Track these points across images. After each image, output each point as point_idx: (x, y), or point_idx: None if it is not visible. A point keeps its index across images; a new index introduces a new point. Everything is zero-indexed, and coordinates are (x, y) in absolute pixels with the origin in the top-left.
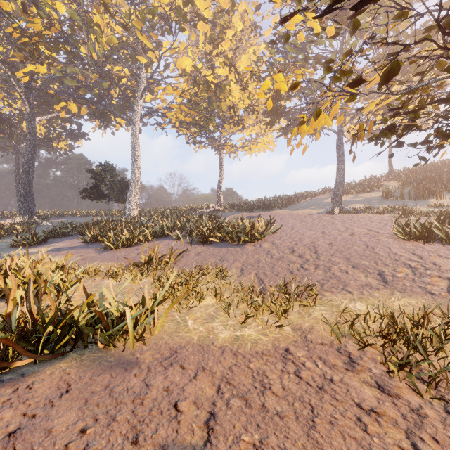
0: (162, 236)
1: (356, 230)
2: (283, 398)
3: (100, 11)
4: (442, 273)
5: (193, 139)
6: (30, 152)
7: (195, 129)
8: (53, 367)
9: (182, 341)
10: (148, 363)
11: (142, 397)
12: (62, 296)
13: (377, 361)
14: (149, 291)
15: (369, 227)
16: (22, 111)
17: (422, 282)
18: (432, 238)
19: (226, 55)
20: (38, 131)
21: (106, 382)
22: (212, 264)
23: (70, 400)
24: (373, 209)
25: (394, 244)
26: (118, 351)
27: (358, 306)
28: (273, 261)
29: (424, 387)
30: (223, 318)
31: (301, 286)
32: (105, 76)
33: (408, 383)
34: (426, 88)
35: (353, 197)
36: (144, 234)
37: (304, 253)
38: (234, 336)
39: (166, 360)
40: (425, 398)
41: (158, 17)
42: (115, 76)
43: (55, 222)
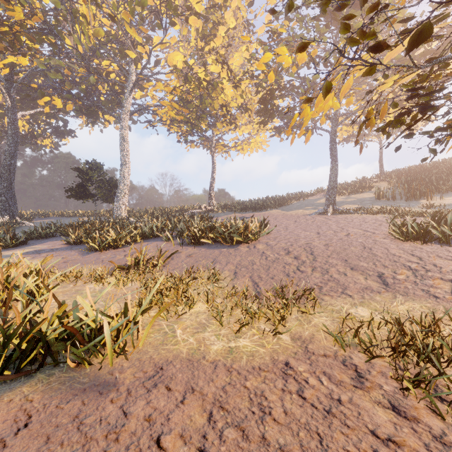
0: (152, 237)
1: (351, 230)
2: (285, 426)
3: (85, 0)
4: (444, 274)
5: (185, 138)
6: (11, 149)
7: (186, 128)
8: (13, 392)
9: (169, 355)
10: (128, 385)
11: (118, 430)
12: (31, 305)
13: (387, 376)
14: (135, 297)
15: (364, 227)
16: (3, 106)
17: (425, 284)
18: (429, 239)
19: (218, 52)
20: (21, 128)
21: (76, 411)
22: (204, 266)
23: (28, 438)
24: (366, 210)
25: (391, 245)
26: (94, 369)
27: (360, 311)
28: (268, 263)
29: (443, 407)
30: (216, 326)
31: (298, 290)
32: (92, 70)
33: (425, 402)
34: (438, 75)
35: (345, 198)
36: (132, 235)
37: (300, 254)
38: (228, 348)
39: (149, 379)
40: (446, 421)
41: (148, 11)
42: (103, 72)
43: (38, 223)
